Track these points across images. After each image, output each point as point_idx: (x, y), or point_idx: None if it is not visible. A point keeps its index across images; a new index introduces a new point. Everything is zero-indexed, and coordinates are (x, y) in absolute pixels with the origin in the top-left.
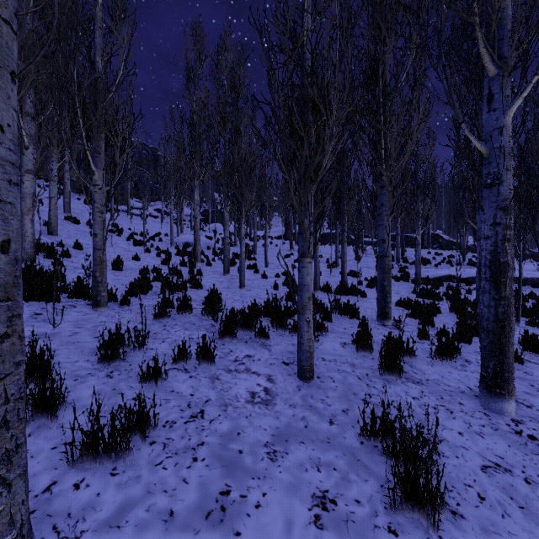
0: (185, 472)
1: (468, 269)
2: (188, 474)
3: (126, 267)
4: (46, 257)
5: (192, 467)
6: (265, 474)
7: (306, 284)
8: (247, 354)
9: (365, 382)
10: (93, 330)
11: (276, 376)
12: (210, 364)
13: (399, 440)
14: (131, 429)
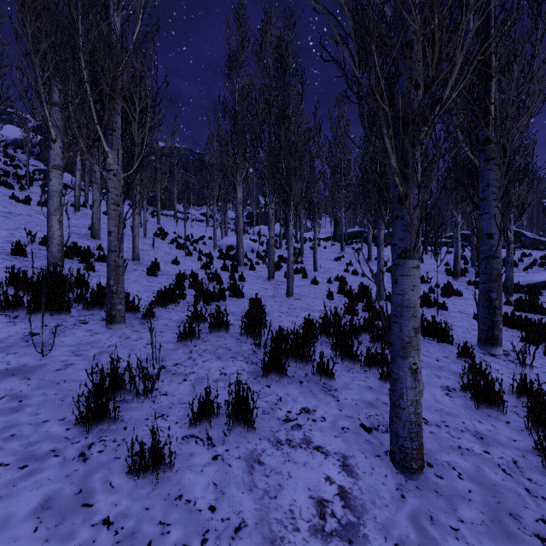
0: None
1: None
2: None
3: (163, 272)
4: (80, 261)
5: None
6: None
7: (410, 304)
8: (303, 407)
9: (520, 484)
10: (95, 360)
11: (355, 457)
12: (248, 429)
13: None
14: None
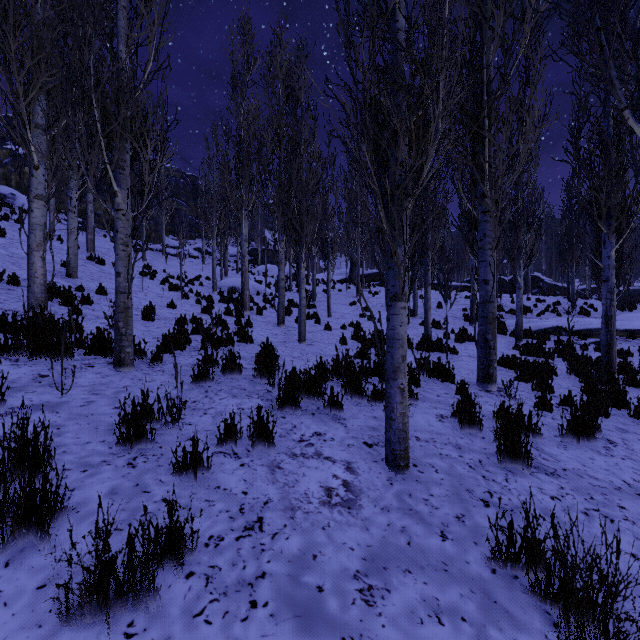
0: (239, 628)
1: (581, 318)
2: (243, 633)
3: (159, 316)
4: (62, 304)
5: (249, 619)
6: (361, 630)
7: (399, 337)
8: (315, 432)
9: (479, 473)
10: (114, 398)
11: (358, 463)
12: (268, 446)
13: (559, 575)
14: (157, 561)
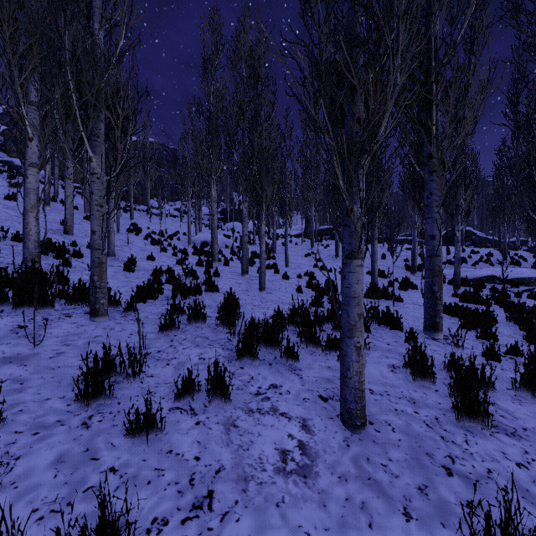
0: None
1: (513, 268)
2: None
3: (139, 267)
4: (56, 257)
5: None
6: None
7: (356, 295)
8: (272, 384)
9: (437, 433)
10: (83, 348)
11: (313, 419)
12: (225, 401)
13: None
14: None
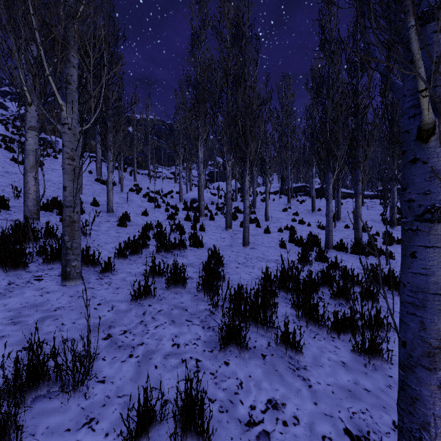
0: None
1: None
2: None
3: (133, 222)
4: (59, 214)
5: None
6: None
7: (440, 290)
8: (269, 399)
9: None
10: (33, 329)
11: None
12: None
13: None
14: None
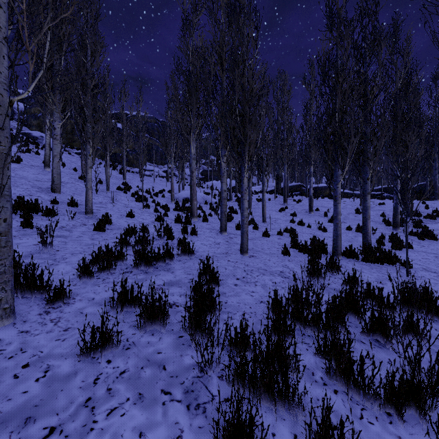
0: None
1: None
2: None
3: (114, 226)
4: (23, 216)
5: None
6: None
7: None
8: None
9: None
10: None
11: None
12: None
13: None
14: None
